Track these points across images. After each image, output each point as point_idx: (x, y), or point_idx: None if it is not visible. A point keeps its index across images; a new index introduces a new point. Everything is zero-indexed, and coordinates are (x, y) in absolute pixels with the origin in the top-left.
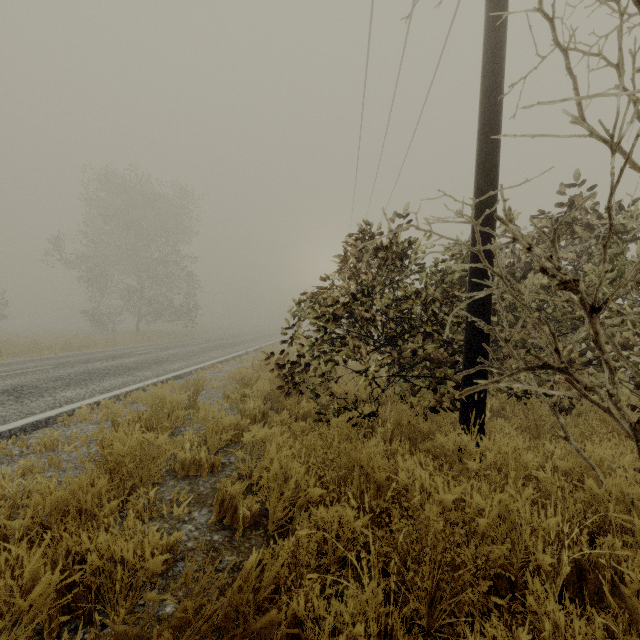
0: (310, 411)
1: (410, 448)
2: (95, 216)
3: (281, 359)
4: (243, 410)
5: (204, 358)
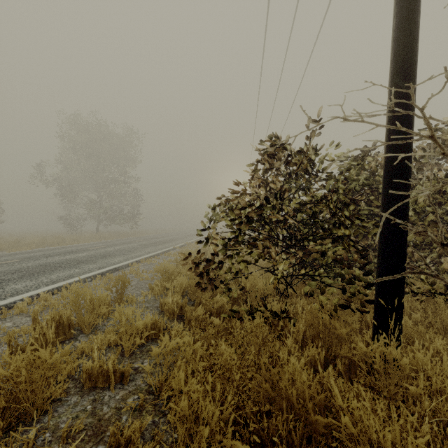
0: (223, 306)
1: (324, 351)
2: (66, 149)
3: (197, 258)
4: (163, 304)
5: (140, 253)
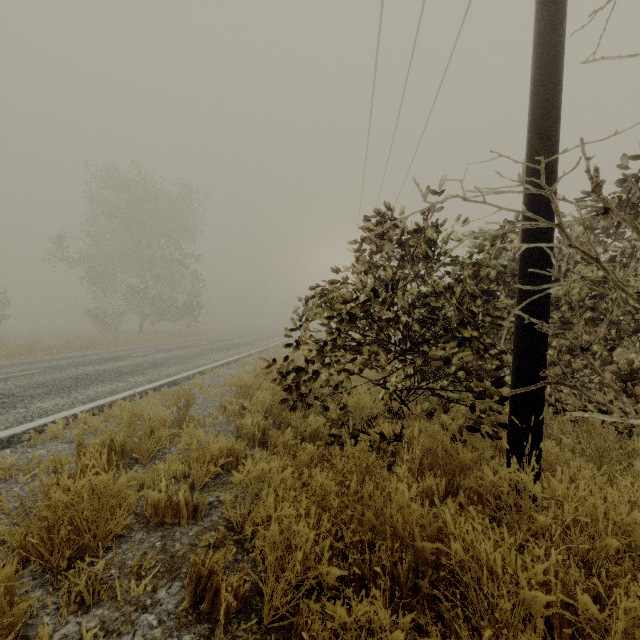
0: (319, 429)
1: (445, 482)
2: (97, 214)
3: (284, 367)
4: (240, 427)
5: (204, 361)
